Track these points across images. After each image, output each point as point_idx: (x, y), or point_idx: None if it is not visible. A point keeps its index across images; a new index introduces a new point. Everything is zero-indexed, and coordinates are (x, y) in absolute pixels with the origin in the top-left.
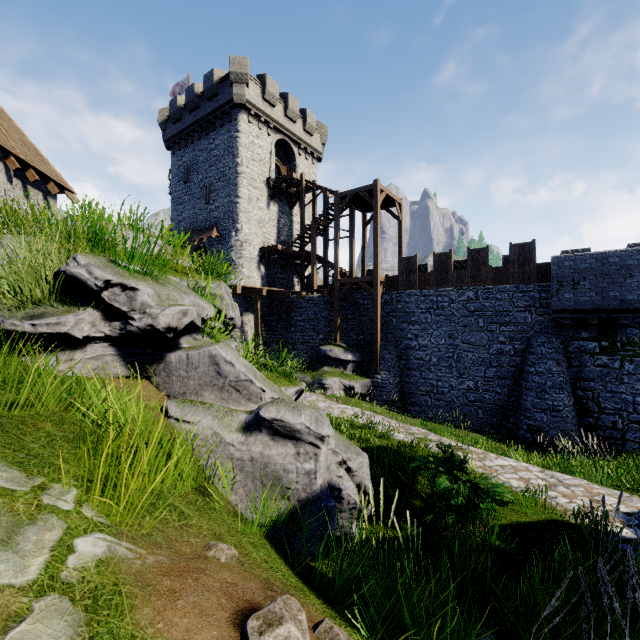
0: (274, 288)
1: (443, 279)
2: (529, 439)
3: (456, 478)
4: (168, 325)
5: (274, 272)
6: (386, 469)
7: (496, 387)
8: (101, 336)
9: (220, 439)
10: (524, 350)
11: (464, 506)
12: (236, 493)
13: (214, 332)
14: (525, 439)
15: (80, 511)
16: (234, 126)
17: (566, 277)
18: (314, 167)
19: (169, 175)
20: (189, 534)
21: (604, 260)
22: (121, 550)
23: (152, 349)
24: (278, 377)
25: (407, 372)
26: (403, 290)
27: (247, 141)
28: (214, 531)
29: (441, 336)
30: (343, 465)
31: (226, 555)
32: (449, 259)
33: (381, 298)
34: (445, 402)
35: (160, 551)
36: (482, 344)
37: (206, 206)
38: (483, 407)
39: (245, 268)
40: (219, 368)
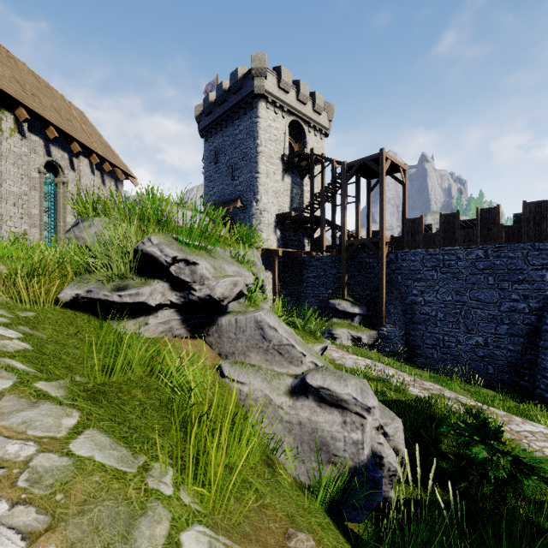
0: (288, 249)
1: (450, 238)
2: (547, 399)
3: (492, 448)
4: (222, 295)
5: (288, 235)
6: (407, 426)
7: (508, 344)
8: (169, 303)
9: (270, 401)
10: (541, 308)
11: (502, 478)
12: (285, 453)
13: (253, 296)
14: (543, 399)
15: (179, 496)
16: (255, 113)
17: None
18: (322, 142)
19: (203, 158)
20: (268, 517)
21: None
22: (220, 547)
23: (206, 313)
24: (304, 334)
25: (412, 326)
26: (408, 249)
27: (265, 125)
28: (286, 511)
29: (447, 293)
30: (380, 430)
31: (306, 547)
32: (456, 219)
33: (386, 257)
34: (452, 356)
35: (251, 546)
36: (492, 301)
37: (232, 182)
38: (493, 363)
39: (264, 232)
40: (264, 332)
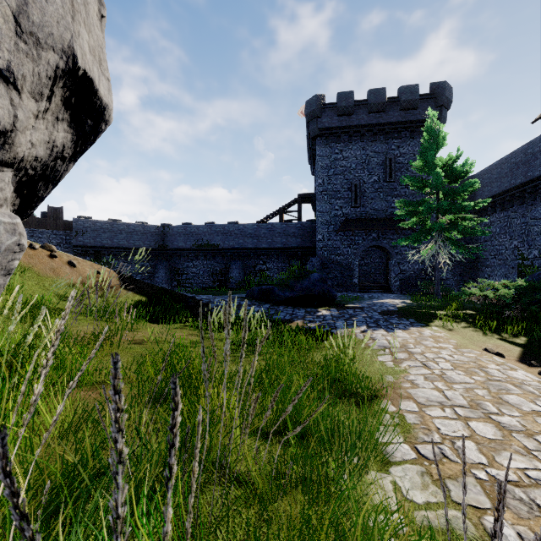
0: None
1: None
2: None
3: None
4: None
5: None
6: None
7: None
8: None
9: None
10: None
11: None
12: None
13: None
14: None
15: None
16: None
17: (80, 229)
18: None
19: None
20: None
21: (97, 224)
22: None
23: None
24: None
25: None
26: None
27: None
28: None
29: None
30: None
31: None
32: None
33: None
34: None
35: None
36: None
37: None
38: None
39: None
40: None
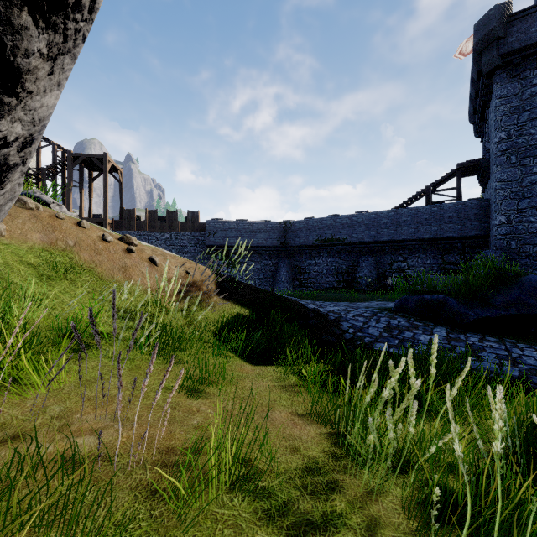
0: None
1: (152, 226)
2: None
3: None
4: None
5: None
6: None
7: None
8: None
9: None
10: None
11: None
12: None
13: None
14: None
15: None
16: None
17: (211, 230)
18: None
19: None
20: None
21: (225, 224)
22: None
23: None
24: None
25: None
26: (125, 230)
27: None
28: None
29: None
30: None
31: None
32: (156, 214)
33: None
34: None
35: None
36: None
37: None
38: None
39: None
40: None
